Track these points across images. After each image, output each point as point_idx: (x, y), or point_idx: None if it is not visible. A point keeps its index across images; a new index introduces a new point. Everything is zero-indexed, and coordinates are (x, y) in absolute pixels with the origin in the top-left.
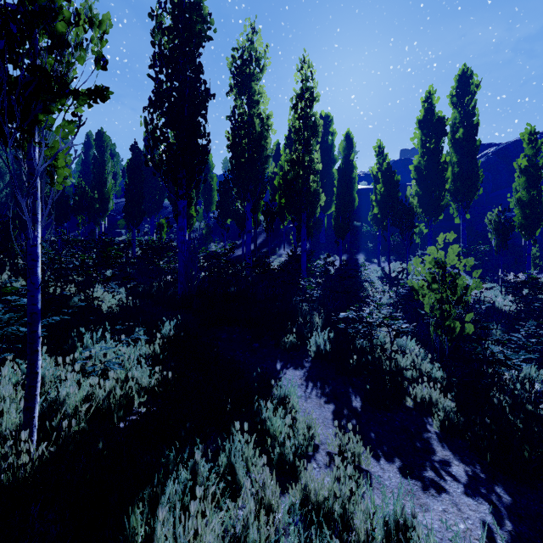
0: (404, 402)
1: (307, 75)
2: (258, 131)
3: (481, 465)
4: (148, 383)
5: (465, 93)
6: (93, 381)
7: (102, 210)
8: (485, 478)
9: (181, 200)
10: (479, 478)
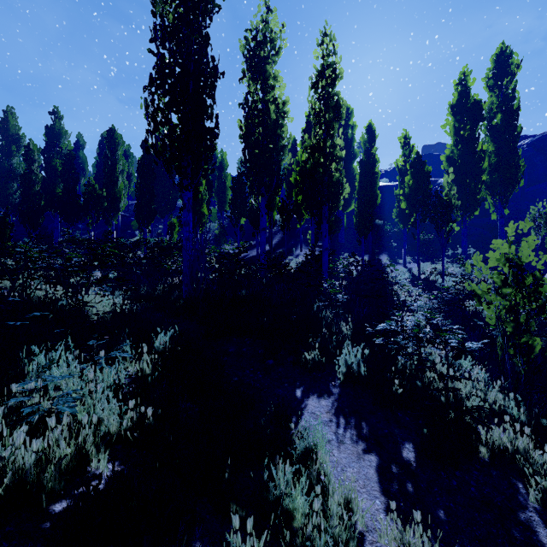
0: (475, 453)
1: (329, 49)
2: (273, 119)
3: None
4: (119, 425)
5: (504, 74)
6: (16, 438)
7: (113, 210)
8: None
9: (186, 191)
10: None
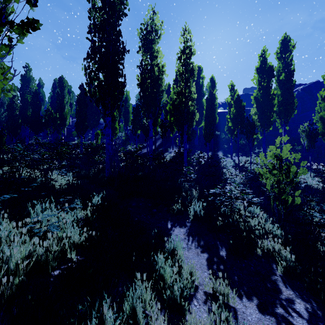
0: (255, 252)
1: (187, 38)
2: (156, 75)
3: (317, 303)
4: (79, 239)
5: (286, 51)
6: (35, 241)
7: (62, 125)
8: (322, 315)
9: (108, 117)
10: (317, 315)
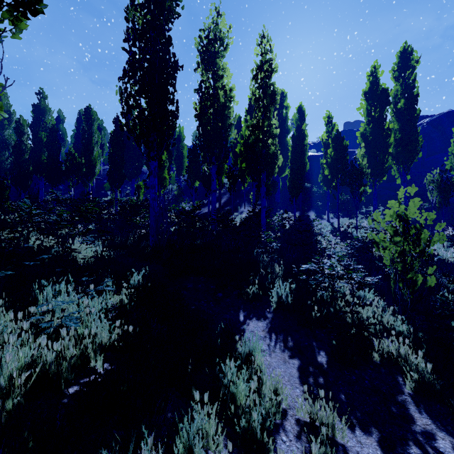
0: (370, 358)
1: (266, 48)
2: (222, 102)
3: None
4: (108, 338)
5: (406, 68)
6: (41, 342)
7: (89, 174)
8: None
9: (153, 161)
10: None
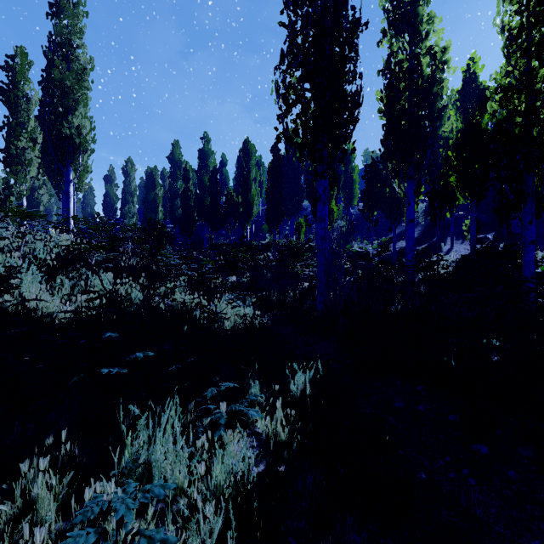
0: None
1: None
2: (427, 75)
3: None
4: None
5: None
6: None
7: (247, 216)
8: None
9: (321, 180)
10: None
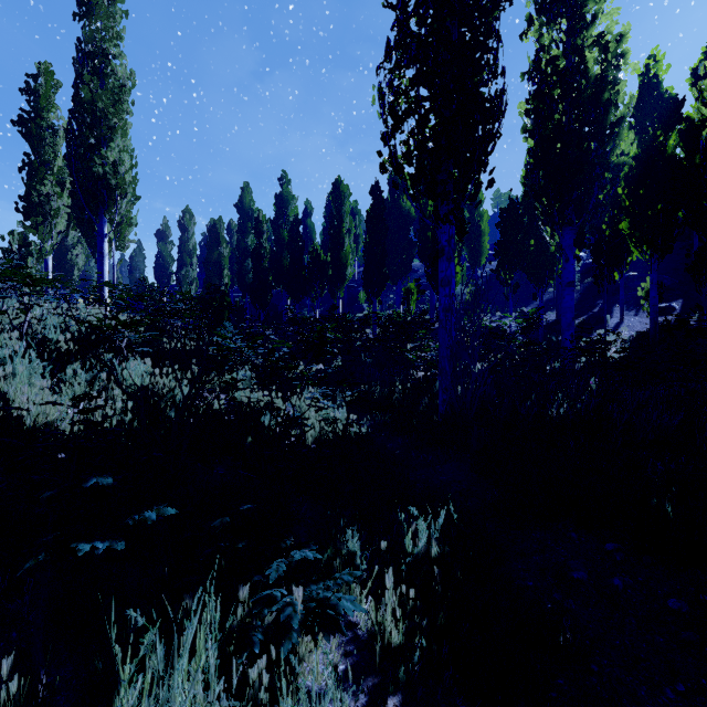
0: None
1: None
2: (594, 76)
3: None
4: None
5: None
6: None
7: (339, 280)
8: None
9: (445, 226)
10: None
